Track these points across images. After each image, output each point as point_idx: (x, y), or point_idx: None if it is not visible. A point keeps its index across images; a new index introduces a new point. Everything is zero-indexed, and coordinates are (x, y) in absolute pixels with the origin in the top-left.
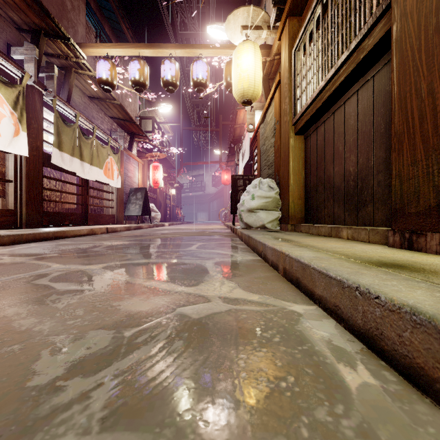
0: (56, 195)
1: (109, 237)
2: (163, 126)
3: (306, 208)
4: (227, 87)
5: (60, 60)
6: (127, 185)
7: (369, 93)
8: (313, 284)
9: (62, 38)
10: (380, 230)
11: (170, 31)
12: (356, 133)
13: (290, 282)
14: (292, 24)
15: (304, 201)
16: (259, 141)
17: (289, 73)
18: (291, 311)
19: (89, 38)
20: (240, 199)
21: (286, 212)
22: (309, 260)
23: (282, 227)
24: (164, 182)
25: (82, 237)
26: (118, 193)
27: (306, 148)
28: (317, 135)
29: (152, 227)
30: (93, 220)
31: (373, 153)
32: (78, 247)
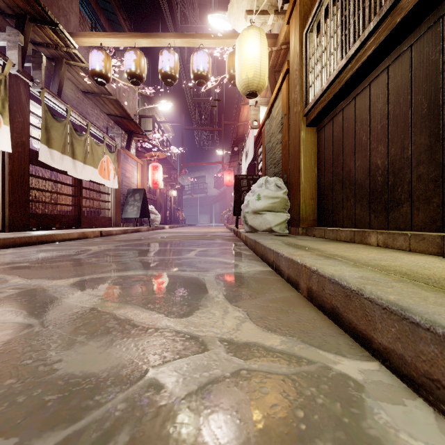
0: (51, 196)
1: (101, 241)
2: (163, 125)
3: (320, 209)
4: (230, 80)
5: (49, 50)
6: (125, 186)
7: (405, 67)
8: (368, 325)
9: (49, 24)
10: (428, 236)
11: (170, 24)
12: (386, 118)
13: (320, 309)
14: (303, 2)
15: (317, 202)
16: (264, 138)
17: (300, 58)
18: (342, 377)
19: (84, 29)
20: (243, 200)
21: (296, 213)
22: (357, 284)
23: (291, 230)
24: (165, 183)
25: (72, 241)
26: (115, 194)
27: (320, 142)
28: (334, 125)
29: (152, 230)
30: (87, 222)
31: (411, 140)
32: (59, 254)
